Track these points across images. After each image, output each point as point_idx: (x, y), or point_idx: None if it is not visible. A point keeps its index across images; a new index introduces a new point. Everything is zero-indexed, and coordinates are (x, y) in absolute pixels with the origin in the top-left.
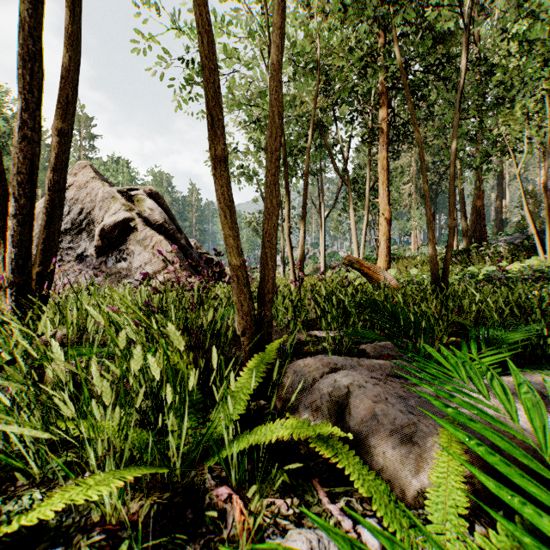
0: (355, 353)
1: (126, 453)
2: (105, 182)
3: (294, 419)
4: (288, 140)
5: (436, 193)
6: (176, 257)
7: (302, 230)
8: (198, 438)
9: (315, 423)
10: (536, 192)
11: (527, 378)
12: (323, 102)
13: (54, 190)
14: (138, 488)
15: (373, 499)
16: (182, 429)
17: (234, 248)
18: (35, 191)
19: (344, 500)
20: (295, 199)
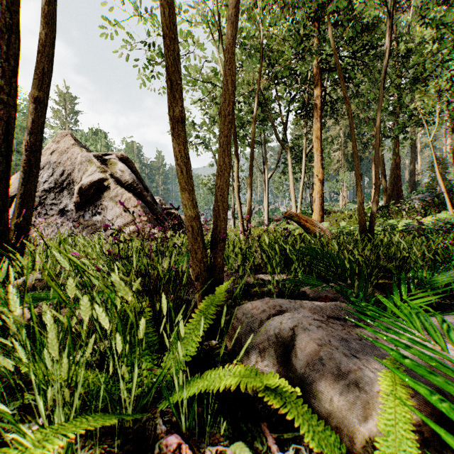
0: (296, 295)
1: (76, 402)
2: (83, 148)
3: (243, 365)
4: (237, 115)
5: (361, 159)
6: (143, 211)
7: (250, 189)
8: (152, 379)
9: (263, 363)
10: (444, 158)
11: (453, 319)
12: (267, 82)
13: (31, 151)
14: (88, 437)
15: (324, 453)
16: (133, 376)
17: (188, 201)
18: (9, 150)
19: (293, 447)
20: (243, 164)
